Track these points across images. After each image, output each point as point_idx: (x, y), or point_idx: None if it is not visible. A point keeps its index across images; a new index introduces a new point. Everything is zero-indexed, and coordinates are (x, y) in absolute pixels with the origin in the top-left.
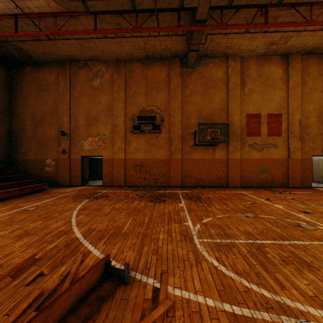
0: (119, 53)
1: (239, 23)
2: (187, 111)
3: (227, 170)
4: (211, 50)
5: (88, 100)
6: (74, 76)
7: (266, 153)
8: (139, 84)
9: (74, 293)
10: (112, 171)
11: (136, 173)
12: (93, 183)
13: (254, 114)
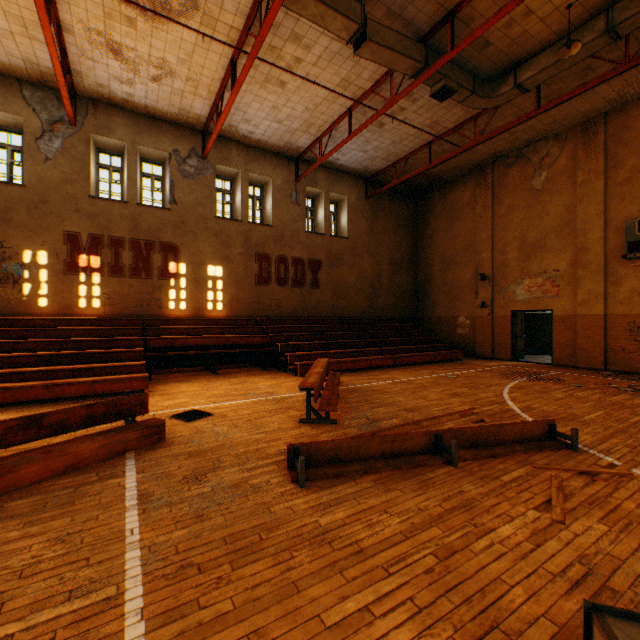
0: (588, 109)
1: None
2: None
3: None
4: None
5: (522, 215)
6: (499, 183)
7: None
8: None
9: (517, 430)
10: (573, 339)
11: (634, 345)
12: (531, 359)
13: None
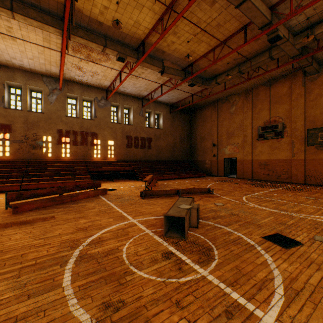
0: (245, 87)
1: None
2: (312, 115)
3: None
4: None
5: (227, 122)
6: (220, 109)
7: None
8: (262, 102)
9: (199, 190)
10: (243, 168)
11: (260, 170)
12: (232, 176)
13: None
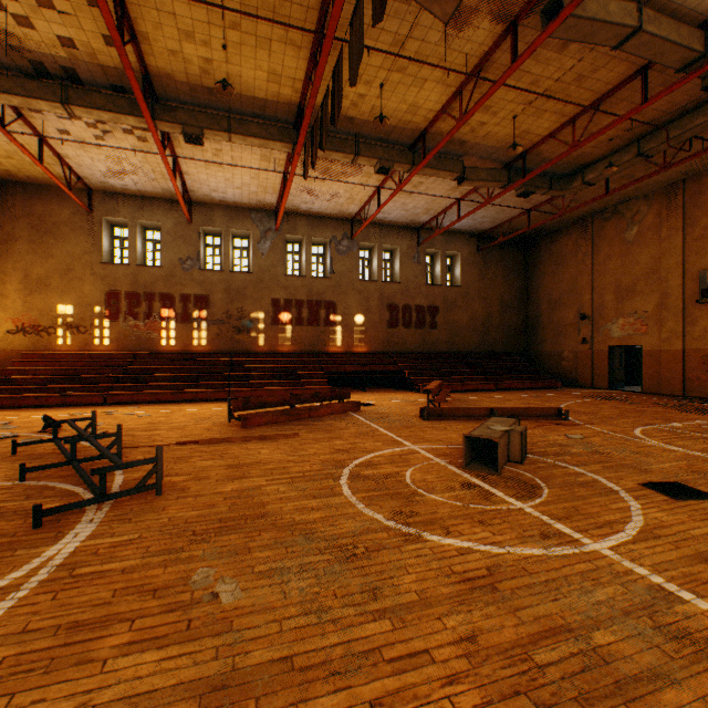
0: (664, 179)
1: None
2: None
3: None
4: None
5: (617, 263)
6: (597, 234)
7: None
8: None
9: (537, 411)
10: (658, 370)
11: (706, 375)
12: (630, 389)
13: None
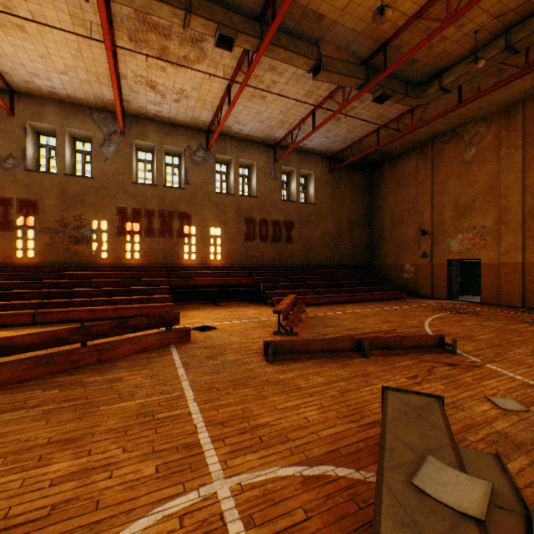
0: (507, 97)
1: None
2: None
3: None
4: None
5: (456, 182)
6: (437, 157)
7: None
8: None
9: (415, 340)
10: (497, 282)
11: None
12: (465, 299)
13: None
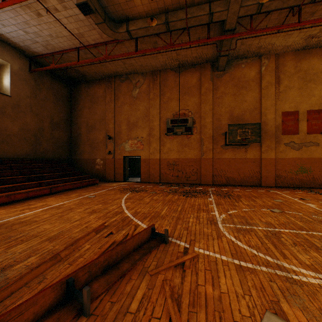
0: (155, 65)
1: (271, 24)
2: (218, 113)
3: (260, 169)
4: (242, 52)
5: (128, 108)
6: (118, 89)
7: (306, 152)
8: (172, 90)
9: (136, 241)
10: (149, 169)
11: (169, 171)
12: (132, 180)
13: (290, 112)
